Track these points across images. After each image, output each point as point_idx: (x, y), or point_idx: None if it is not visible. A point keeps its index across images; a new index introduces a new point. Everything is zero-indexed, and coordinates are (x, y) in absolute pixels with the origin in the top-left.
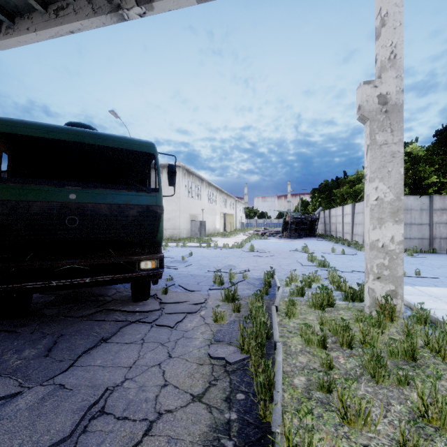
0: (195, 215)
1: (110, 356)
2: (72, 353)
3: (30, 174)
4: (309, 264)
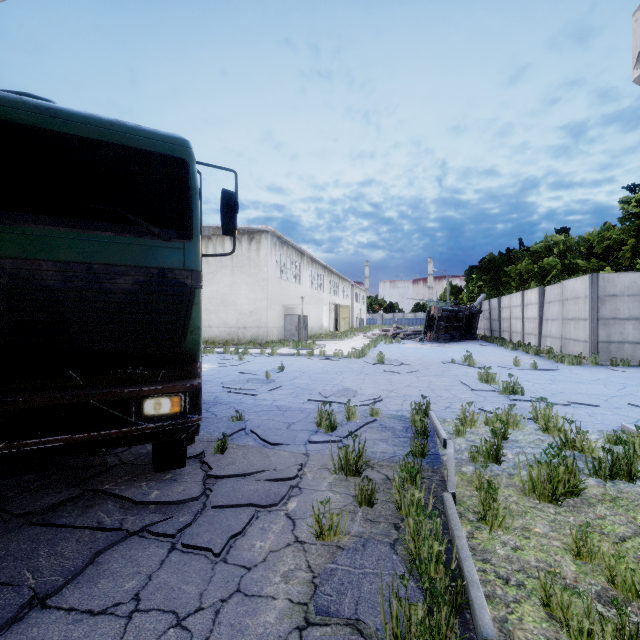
0: (291, 306)
1: None
2: None
3: None
4: (483, 387)
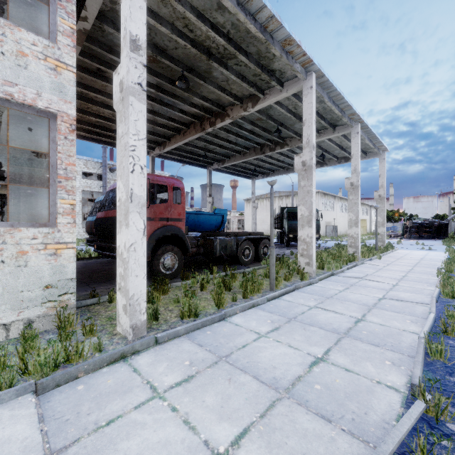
0: (329, 222)
1: None
2: None
3: (289, 217)
4: None
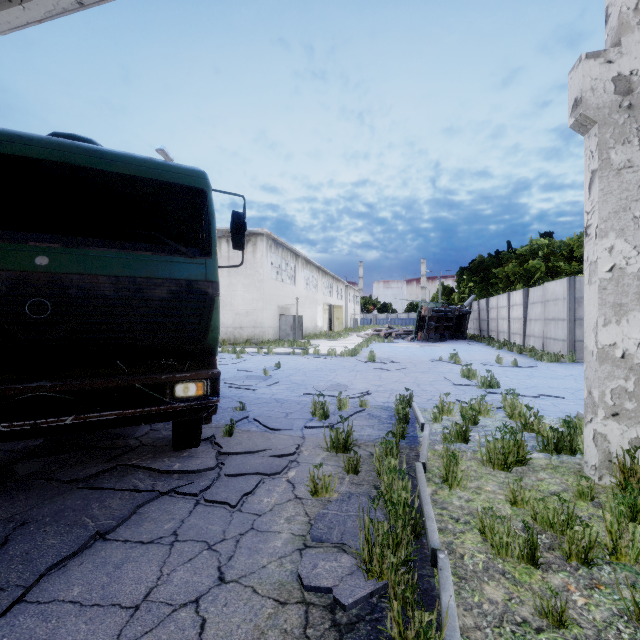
0: (286, 307)
1: (101, 576)
2: (29, 568)
3: None
4: (464, 382)
